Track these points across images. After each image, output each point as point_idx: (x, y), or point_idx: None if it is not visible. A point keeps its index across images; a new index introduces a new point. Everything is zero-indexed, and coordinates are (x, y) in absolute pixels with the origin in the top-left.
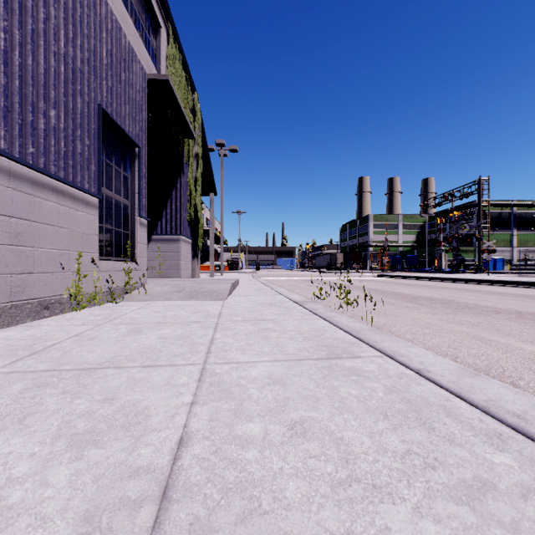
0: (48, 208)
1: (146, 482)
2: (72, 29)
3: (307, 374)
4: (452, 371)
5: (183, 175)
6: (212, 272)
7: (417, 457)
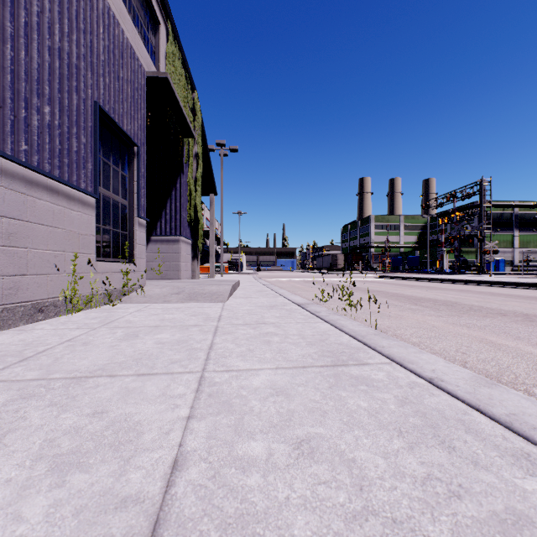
0: (42, 208)
1: (134, 516)
2: (67, 23)
3: (312, 383)
4: (467, 380)
5: (183, 175)
6: (212, 273)
7: (439, 483)
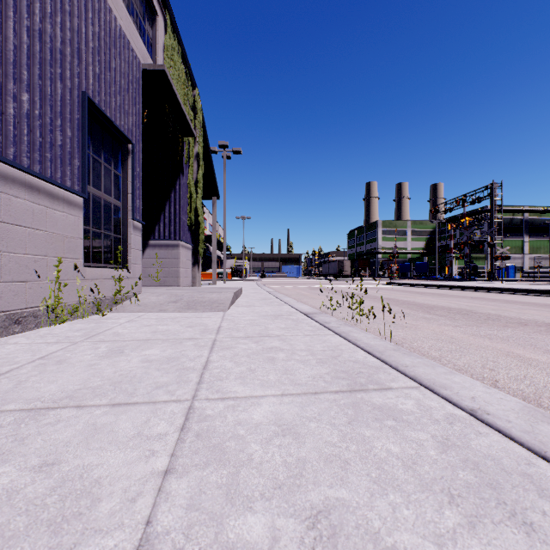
0: (19, 207)
1: None
2: (50, 3)
3: (326, 416)
4: (518, 413)
5: (183, 177)
6: (215, 279)
7: None
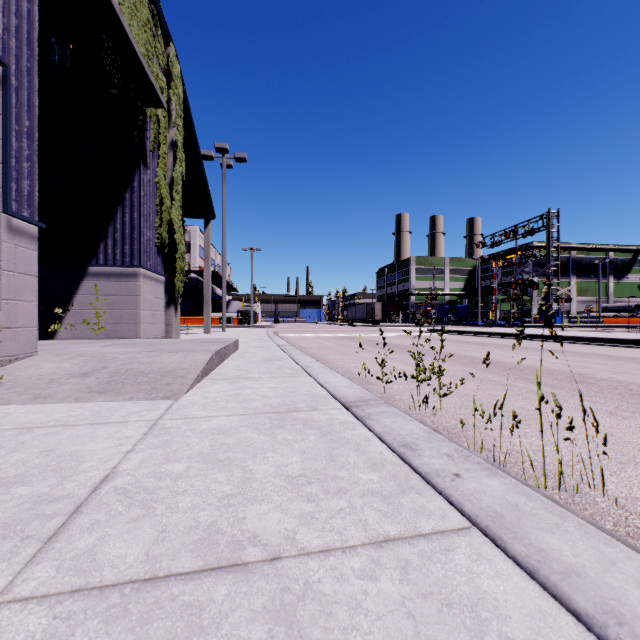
0: None
1: None
2: None
3: None
4: None
5: (146, 170)
6: (208, 326)
7: None
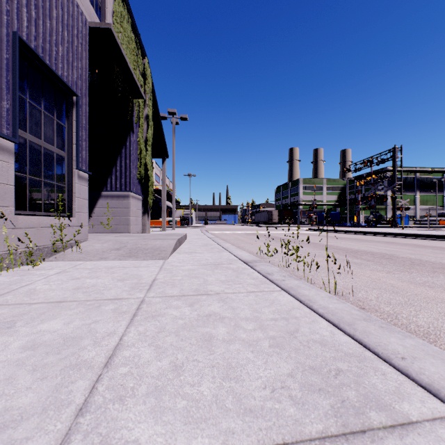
0: None
1: None
2: None
3: None
4: None
5: (133, 134)
6: (164, 226)
7: None
